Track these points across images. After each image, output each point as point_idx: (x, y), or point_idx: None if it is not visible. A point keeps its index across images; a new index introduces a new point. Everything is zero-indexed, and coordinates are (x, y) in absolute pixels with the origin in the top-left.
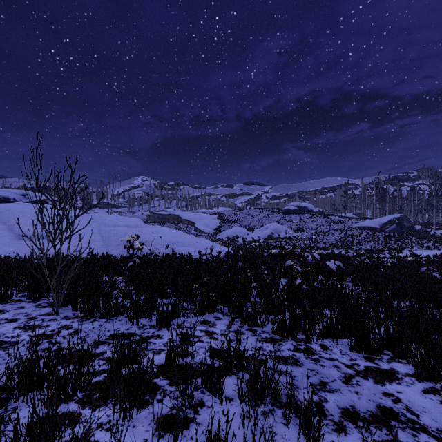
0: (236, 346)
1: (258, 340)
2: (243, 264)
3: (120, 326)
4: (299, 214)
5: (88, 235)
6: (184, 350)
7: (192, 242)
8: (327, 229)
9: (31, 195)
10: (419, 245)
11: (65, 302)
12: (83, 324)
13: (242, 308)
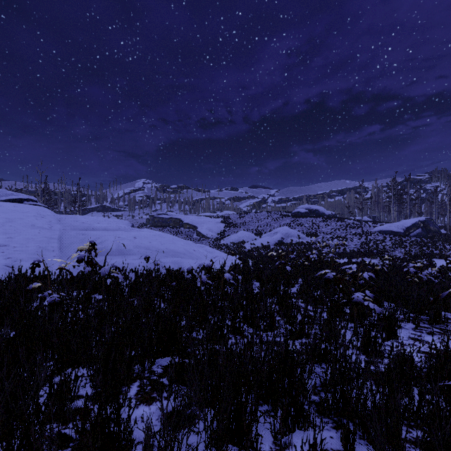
0: None
1: None
2: (262, 291)
3: None
4: (310, 217)
5: (39, 242)
6: None
7: (187, 250)
8: (344, 234)
9: (2, 194)
10: None
11: None
12: None
13: None
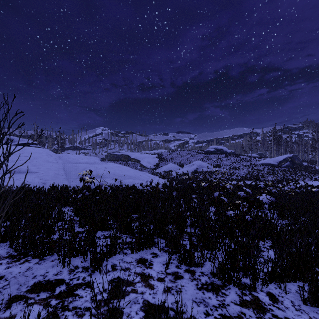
0: (176, 317)
1: (198, 287)
2: (177, 194)
3: (50, 269)
4: (217, 154)
5: (54, 170)
6: (110, 316)
7: (136, 175)
8: (238, 165)
9: (16, 140)
10: (309, 177)
11: (5, 238)
12: (9, 268)
13: (180, 246)
